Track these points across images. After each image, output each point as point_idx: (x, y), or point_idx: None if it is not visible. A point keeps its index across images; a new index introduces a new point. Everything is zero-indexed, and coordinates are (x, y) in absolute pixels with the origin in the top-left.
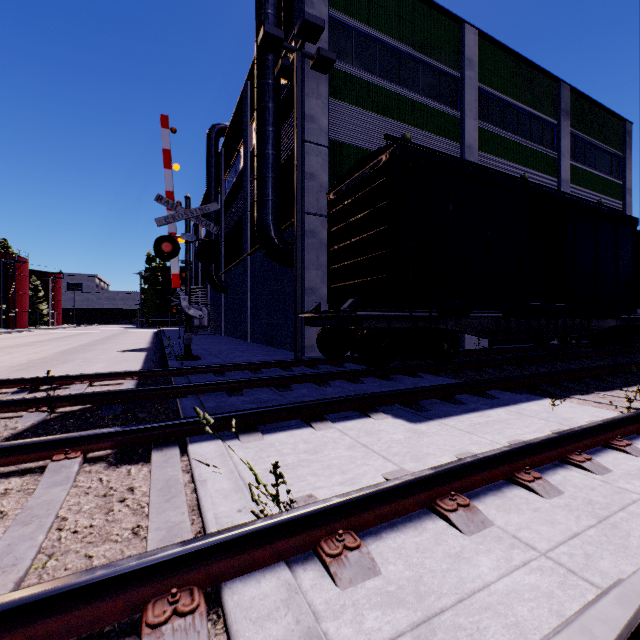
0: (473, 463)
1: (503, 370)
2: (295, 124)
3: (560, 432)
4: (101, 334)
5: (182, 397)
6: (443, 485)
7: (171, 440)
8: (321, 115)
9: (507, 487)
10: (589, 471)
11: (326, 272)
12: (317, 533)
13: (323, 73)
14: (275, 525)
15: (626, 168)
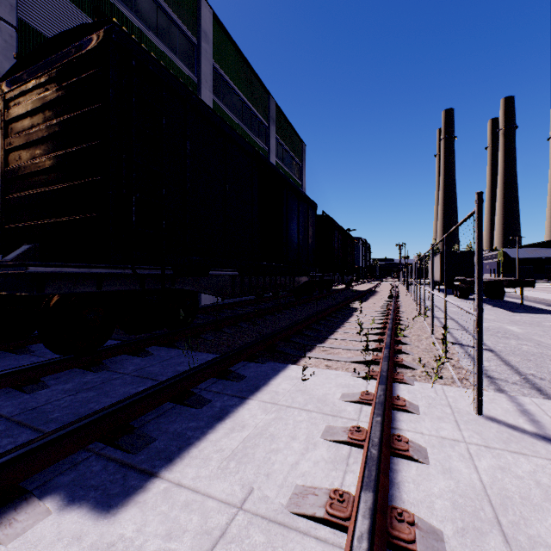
0: None
1: (239, 328)
2: None
3: (369, 478)
4: None
5: None
6: None
7: None
8: None
9: None
10: None
11: None
12: None
13: None
14: None
15: (303, 174)
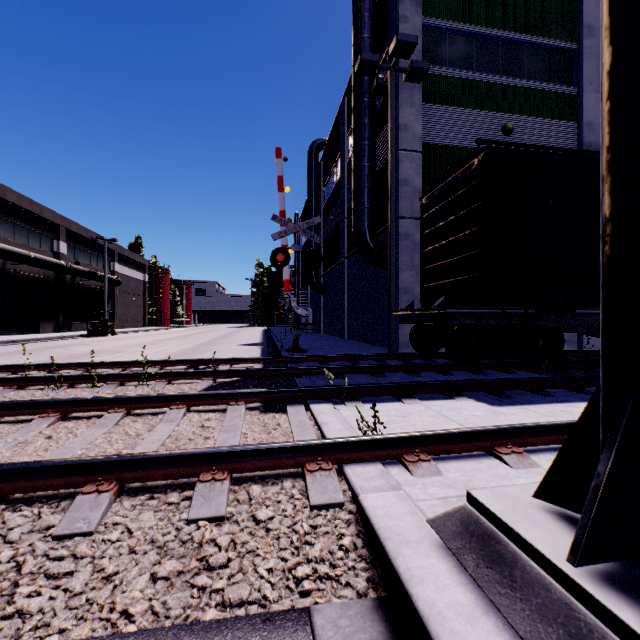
0: (532, 427)
1: None
2: (389, 137)
3: None
4: (223, 331)
5: (298, 377)
6: (503, 439)
7: (298, 400)
8: (414, 122)
9: None
10: None
11: (419, 272)
12: (401, 451)
13: (416, 82)
14: (374, 440)
15: None
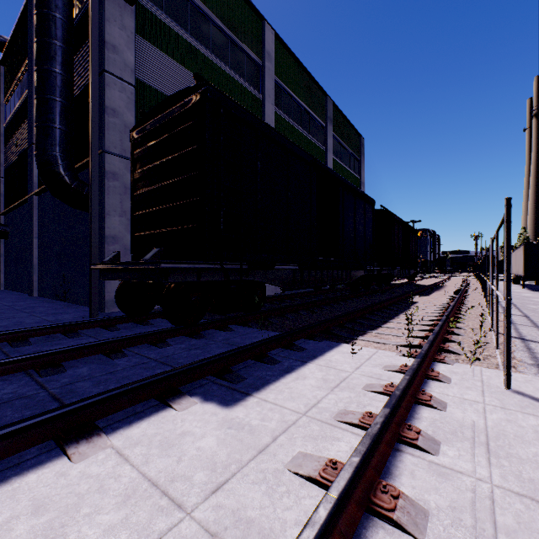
0: (331, 520)
1: (299, 315)
2: (90, 44)
3: (389, 403)
4: None
5: None
6: None
7: None
8: (126, 49)
9: (368, 529)
10: (426, 451)
11: None
12: None
13: (128, 2)
14: None
15: (362, 168)
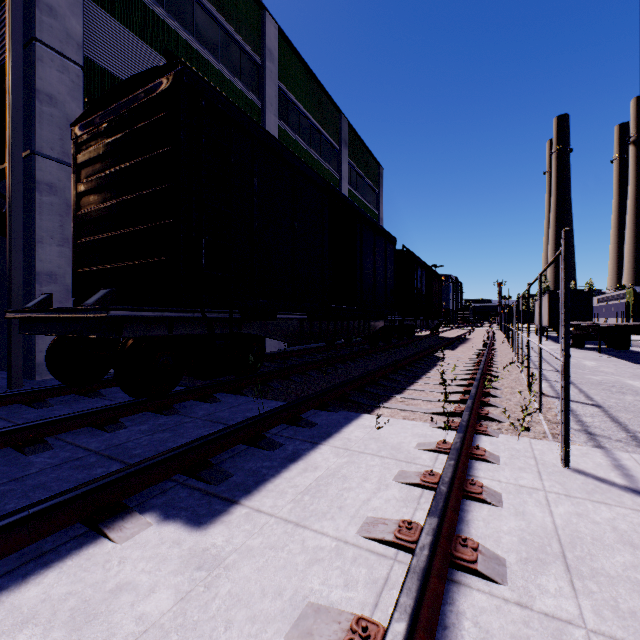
0: None
1: (308, 376)
2: None
3: (435, 507)
4: None
5: None
6: None
7: None
8: (69, 13)
9: None
10: (490, 580)
11: None
12: None
13: None
14: None
15: (380, 202)
